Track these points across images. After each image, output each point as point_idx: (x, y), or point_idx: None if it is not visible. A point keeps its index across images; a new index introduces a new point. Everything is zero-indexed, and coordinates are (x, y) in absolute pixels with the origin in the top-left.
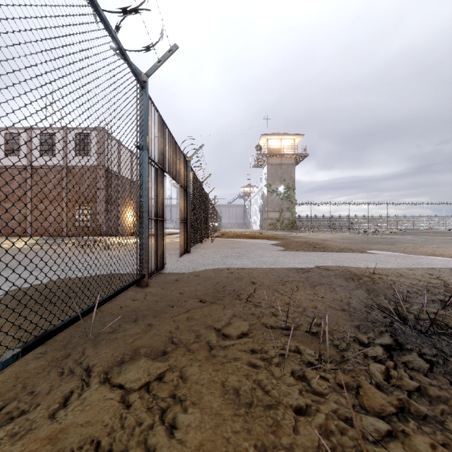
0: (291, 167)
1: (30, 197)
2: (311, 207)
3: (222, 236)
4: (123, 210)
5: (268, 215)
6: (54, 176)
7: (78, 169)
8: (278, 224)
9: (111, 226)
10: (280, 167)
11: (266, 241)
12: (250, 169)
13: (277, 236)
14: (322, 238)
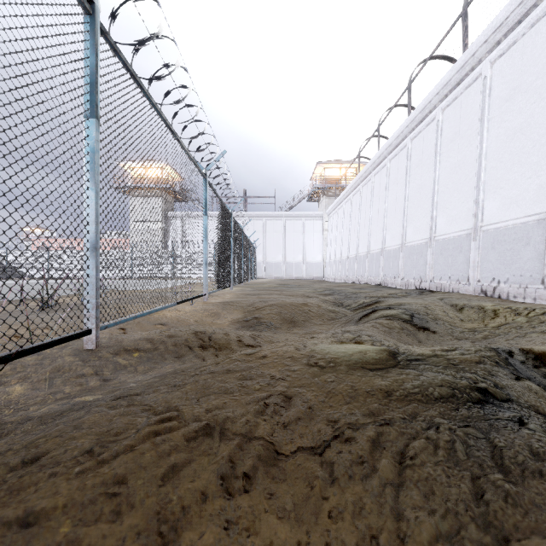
0: None
1: None
2: None
3: None
4: None
5: None
6: None
7: None
8: None
9: None
10: None
11: None
12: None
13: None
14: None
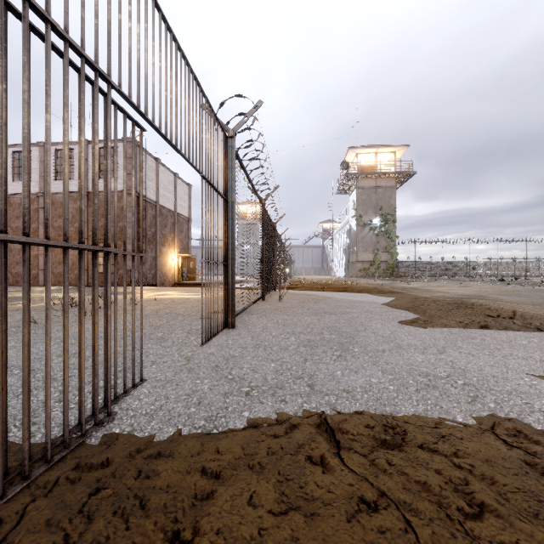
0: (390, 190)
1: (42, 234)
2: (414, 246)
3: (296, 286)
4: (163, 250)
5: (358, 257)
6: (72, 206)
7: (101, 195)
8: (372, 270)
9: (145, 272)
10: (375, 192)
11: (369, 296)
12: (332, 196)
13: (381, 287)
14: (461, 292)
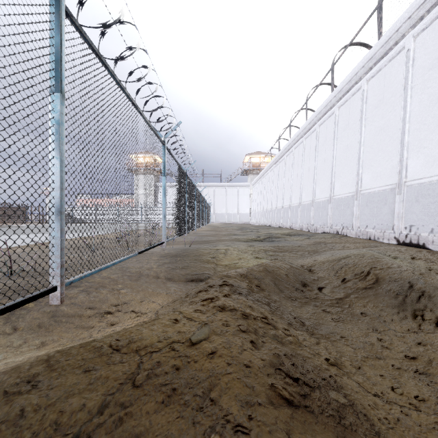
0: None
1: None
2: None
3: None
4: None
5: None
6: None
7: None
8: None
9: None
10: None
11: None
12: None
13: None
14: None
